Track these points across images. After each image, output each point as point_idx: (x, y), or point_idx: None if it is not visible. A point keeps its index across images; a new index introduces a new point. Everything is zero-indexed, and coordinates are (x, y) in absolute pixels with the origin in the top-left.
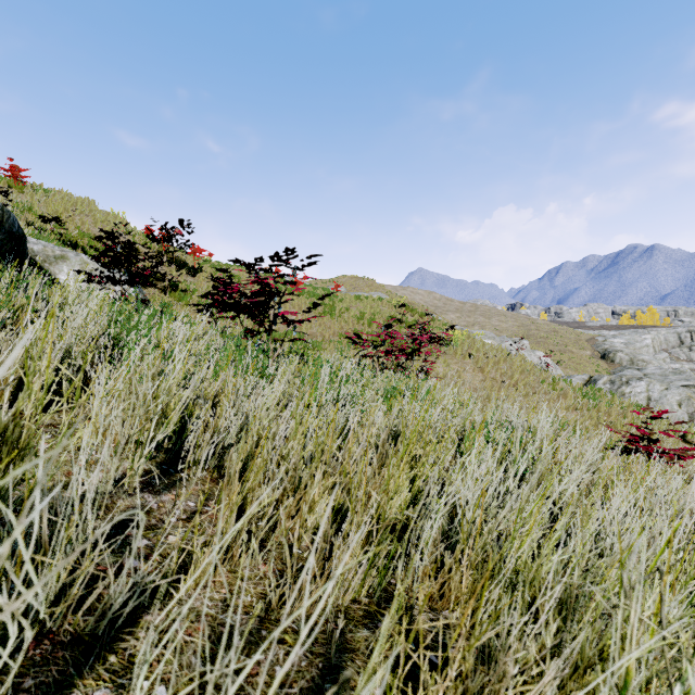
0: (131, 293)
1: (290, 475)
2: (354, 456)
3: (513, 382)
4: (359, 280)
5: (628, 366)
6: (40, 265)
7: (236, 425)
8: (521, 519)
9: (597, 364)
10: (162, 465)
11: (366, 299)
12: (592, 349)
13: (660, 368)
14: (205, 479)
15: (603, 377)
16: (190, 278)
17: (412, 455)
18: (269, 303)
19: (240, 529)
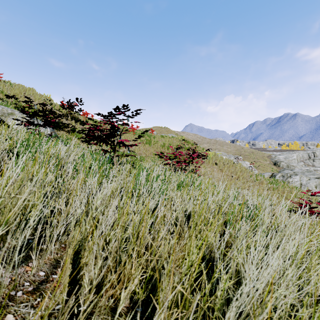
0: (48, 132)
1: (112, 256)
2: (161, 235)
3: (236, 176)
4: (163, 128)
5: (286, 168)
6: (0, 117)
7: (78, 213)
8: (319, 319)
9: (272, 167)
10: (29, 239)
11: (166, 137)
12: (269, 160)
13: (301, 169)
14: (60, 248)
15: (278, 174)
16: (81, 126)
17: (198, 229)
18: (113, 135)
19: (60, 319)
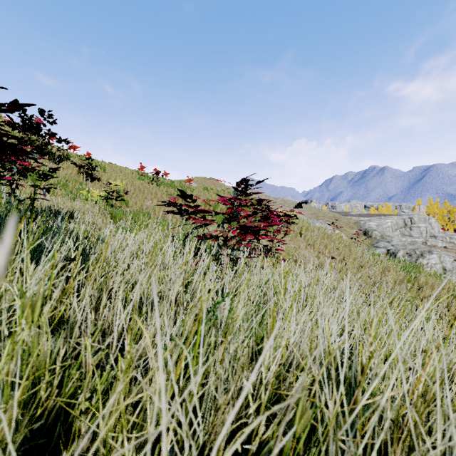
0: None
1: None
2: None
3: (340, 257)
4: (208, 180)
5: (380, 240)
6: None
7: None
8: None
9: (362, 238)
10: None
11: (212, 190)
12: (357, 228)
13: (401, 241)
14: None
15: (399, 250)
16: (53, 165)
17: None
18: None
19: None
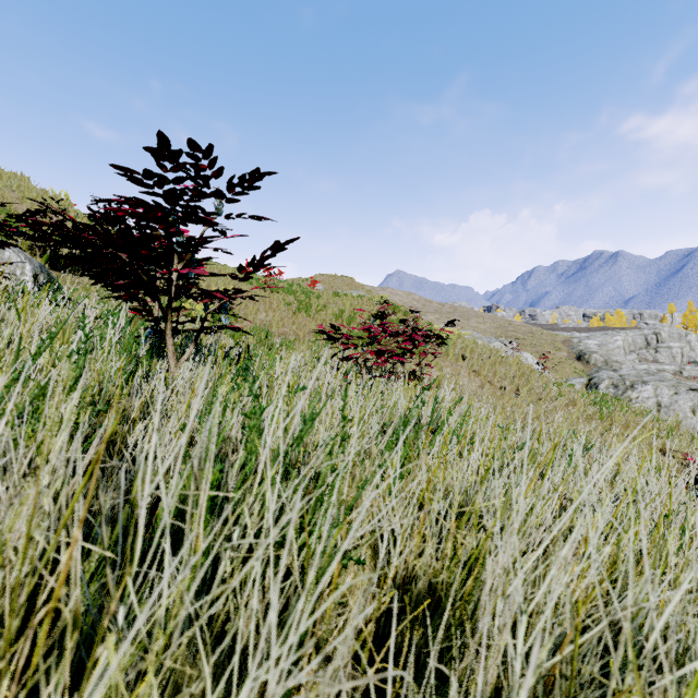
0: (27, 273)
1: None
2: None
3: (514, 388)
4: (338, 279)
5: (603, 367)
6: None
7: None
8: None
9: (574, 365)
10: None
11: (345, 296)
12: (568, 350)
13: (635, 369)
14: None
15: (604, 380)
16: None
17: None
18: (149, 249)
19: None
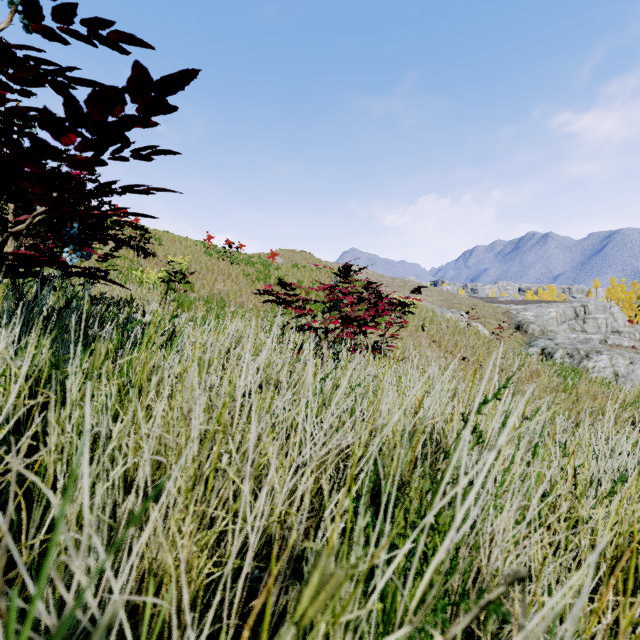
0: None
1: None
2: None
3: (475, 358)
4: (297, 254)
5: (539, 336)
6: None
7: None
8: None
9: (514, 334)
10: None
11: (304, 268)
12: (508, 321)
13: (569, 338)
14: None
15: (558, 350)
16: None
17: None
18: None
19: None
